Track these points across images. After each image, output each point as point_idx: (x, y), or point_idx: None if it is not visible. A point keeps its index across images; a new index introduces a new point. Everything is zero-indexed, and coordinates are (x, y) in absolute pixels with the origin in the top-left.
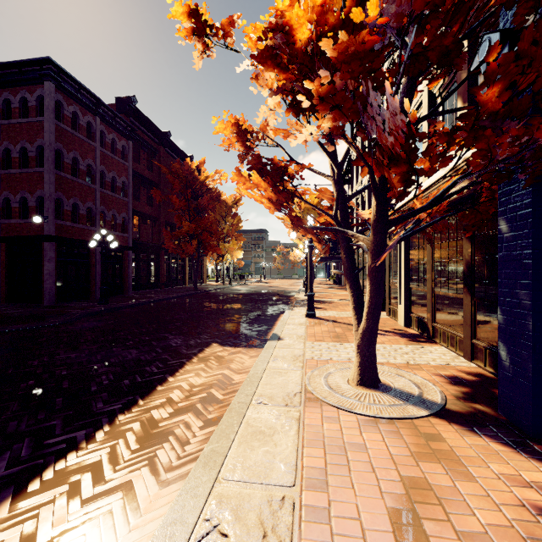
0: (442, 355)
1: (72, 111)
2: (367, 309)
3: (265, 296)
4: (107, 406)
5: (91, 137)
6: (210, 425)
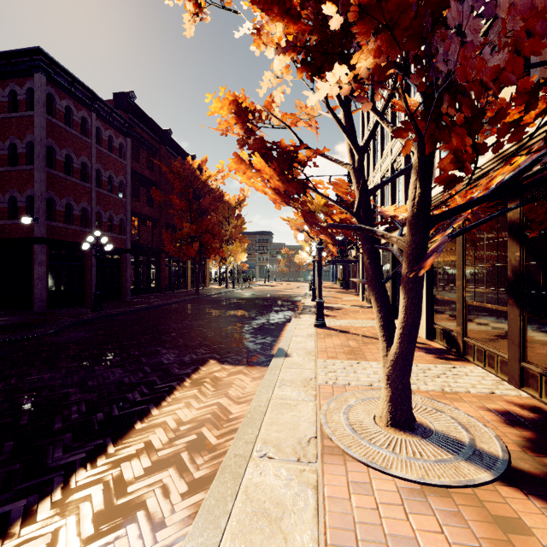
0: (481, 378)
1: (65, 105)
2: (401, 330)
3: (270, 301)
4: (66, 456)
5: (86, 134)
6: (196, 490)
